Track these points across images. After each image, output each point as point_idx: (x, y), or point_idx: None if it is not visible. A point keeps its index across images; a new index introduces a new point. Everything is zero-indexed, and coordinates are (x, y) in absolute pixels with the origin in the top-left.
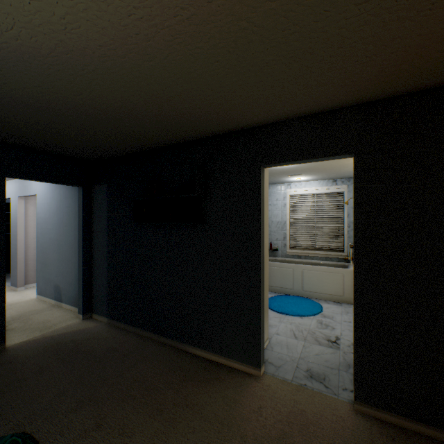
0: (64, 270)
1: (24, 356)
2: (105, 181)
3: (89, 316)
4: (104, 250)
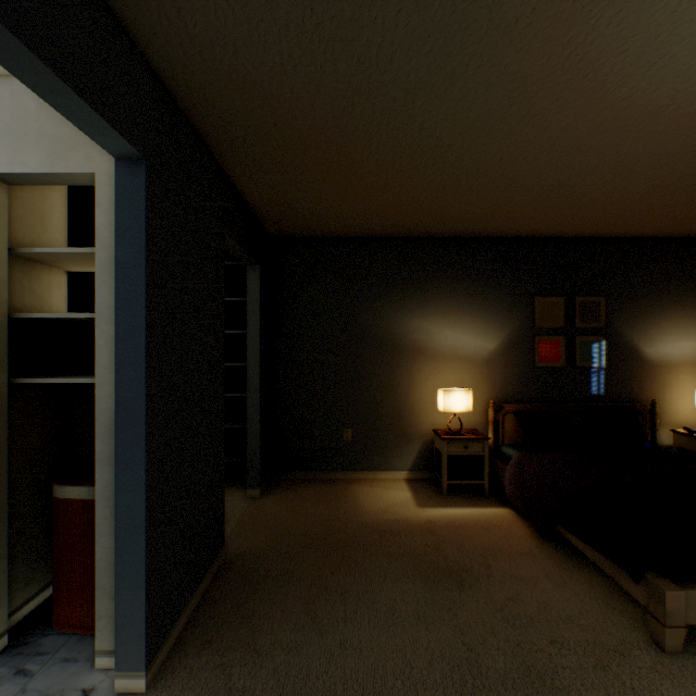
0: None
1: None
2: None
3: None
4: None
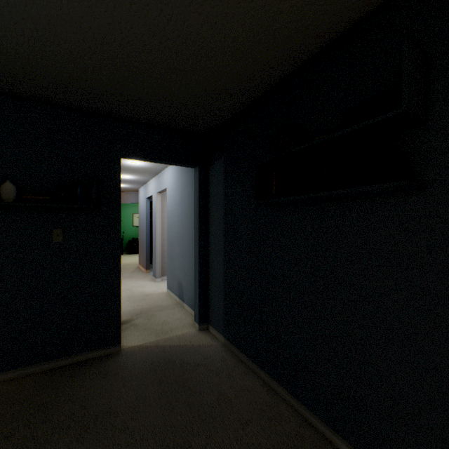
0: (185, 266)
1: (129, 370)
2: (221, 154)
3: (205, 326)
4: (220, 245)
